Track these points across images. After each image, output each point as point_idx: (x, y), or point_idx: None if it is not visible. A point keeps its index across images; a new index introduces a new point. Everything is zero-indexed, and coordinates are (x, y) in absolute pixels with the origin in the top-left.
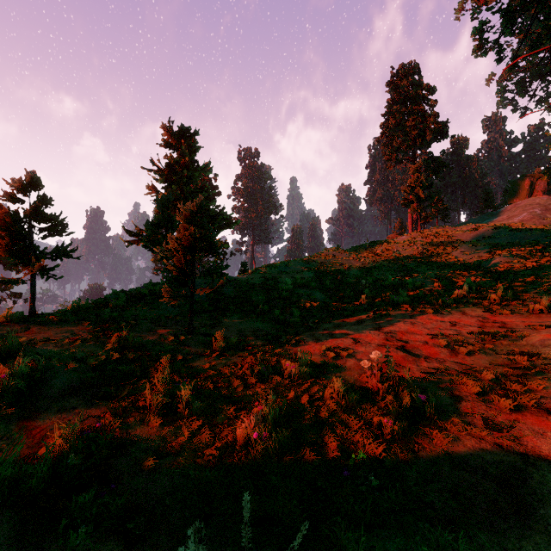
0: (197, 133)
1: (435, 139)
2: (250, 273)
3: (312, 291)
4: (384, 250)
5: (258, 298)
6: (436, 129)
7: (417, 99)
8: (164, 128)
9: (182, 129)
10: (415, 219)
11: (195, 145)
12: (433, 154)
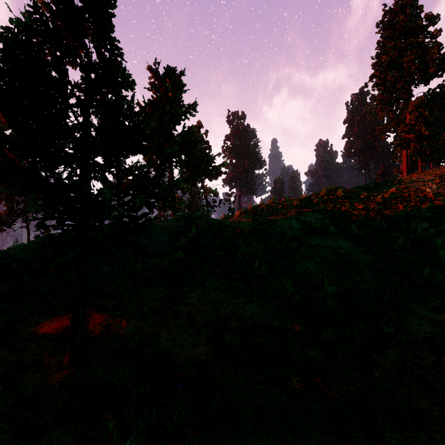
0: (183, 73)
1: (435, 75)
2: (238, 215)
3: (333, 239)
4: (399, 189)
5: (249, 249)
6: (441, 61)
7: (415, 32)
8: (150, 70)
9: (168, 70)
10: (409, 162)
11: (179, 83)
12: (432, 91)
